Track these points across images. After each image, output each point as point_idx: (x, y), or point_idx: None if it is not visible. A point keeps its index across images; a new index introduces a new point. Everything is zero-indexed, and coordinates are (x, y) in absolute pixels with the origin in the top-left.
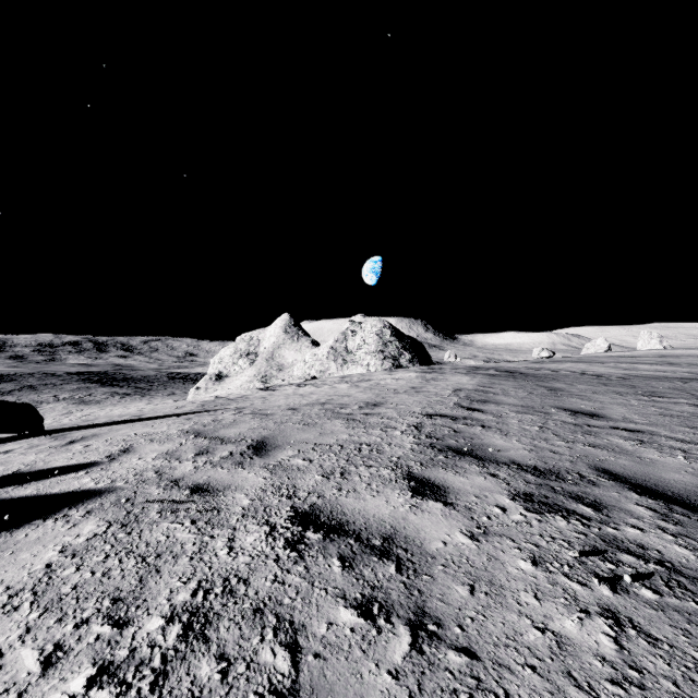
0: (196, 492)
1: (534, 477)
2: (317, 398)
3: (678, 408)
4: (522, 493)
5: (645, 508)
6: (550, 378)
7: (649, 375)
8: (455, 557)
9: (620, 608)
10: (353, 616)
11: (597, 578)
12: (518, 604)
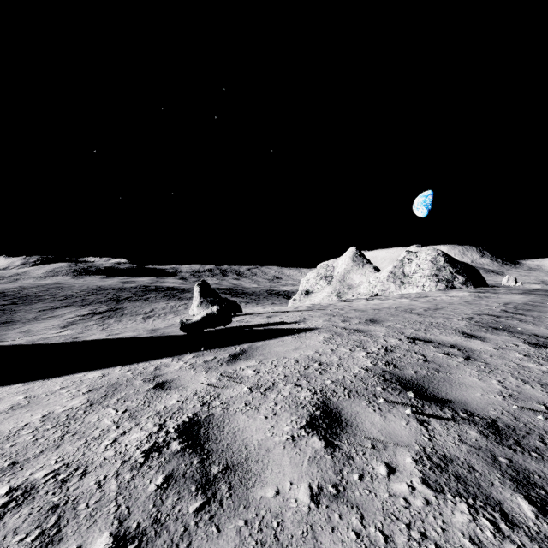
0: (356, 330)
1: (545, 339)
2: (389, 305)
3: None
4: (532, 342)
5: None
6: None
7: None
8: (485, 351)
9: None
10: (442, 355)
11: None
12: (510, 360)
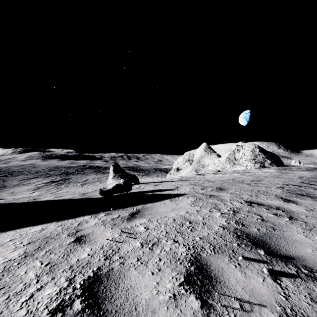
0: (211, 196)
1: None
2: (228, 178)
3: None
4: None
5: None
6: None
7: None
8: (300, 212)
9: None
10: (272, 215)
11: None
12: None
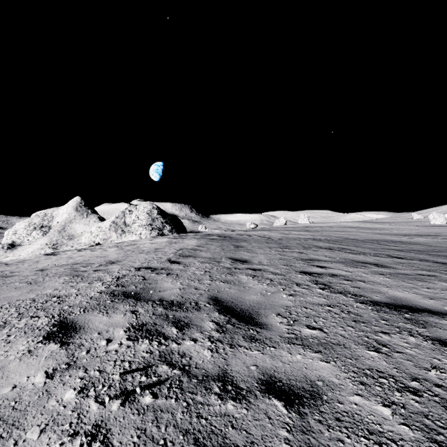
0: None
1: (163, 309)
2: (78, 260)
3: (291, 254)
4: (140, 324)
5: (214, 323)
6: (242, 240)
7: (293, 237)
8: (6, 402)
9: (111, 420)
10: None
11: (110, 397)
12: (14, 444)
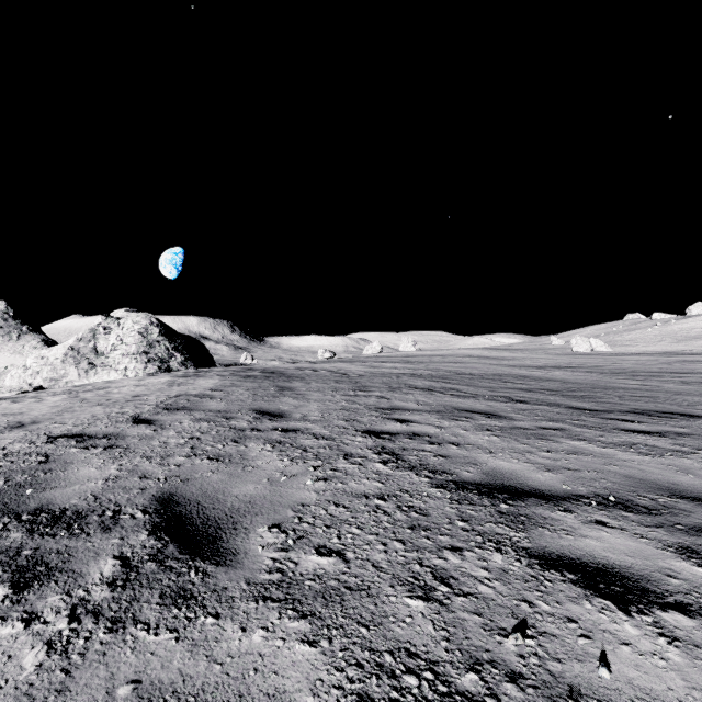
0: None
1: (25, 534)
2: None
3: (364, 401)
4: None
5: (118, 562)
6: (299, 378)
7: (382, 372)
8: None
9: None
10: None
11: None
12: None
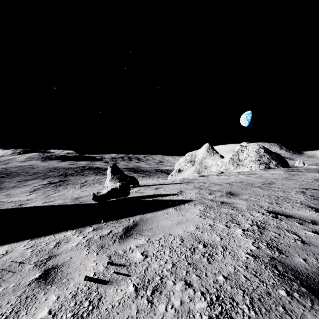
0: (223, 203)
1: None
2: (234, 180)
3: None
4: None
5: None
6: None
7: None
8: None
9: None
10: (312, 233)
11: None
12: None
